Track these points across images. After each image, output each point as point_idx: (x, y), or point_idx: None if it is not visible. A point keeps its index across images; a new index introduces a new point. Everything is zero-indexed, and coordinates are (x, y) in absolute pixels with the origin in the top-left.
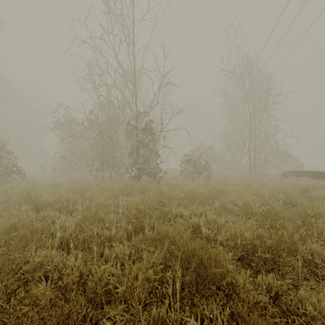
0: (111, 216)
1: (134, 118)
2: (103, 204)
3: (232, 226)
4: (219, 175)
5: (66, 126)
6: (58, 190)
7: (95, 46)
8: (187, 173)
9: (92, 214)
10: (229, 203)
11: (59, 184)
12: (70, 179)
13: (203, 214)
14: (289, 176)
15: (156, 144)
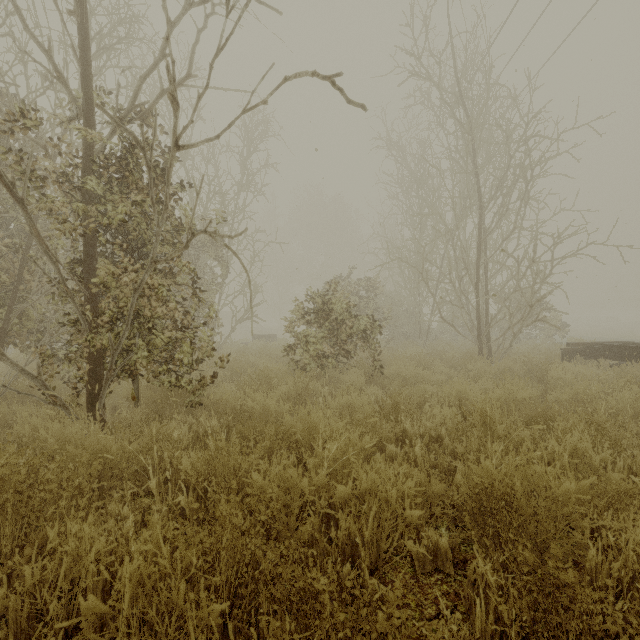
0: None
1: (73, 117)
2: None
3: None
4: (403, 359)
5: None
6: None
7: None
8: (309, 356)
9: None
10: None
11: None
12: None
13: None
14: (576, 358)
15: (159, 229)
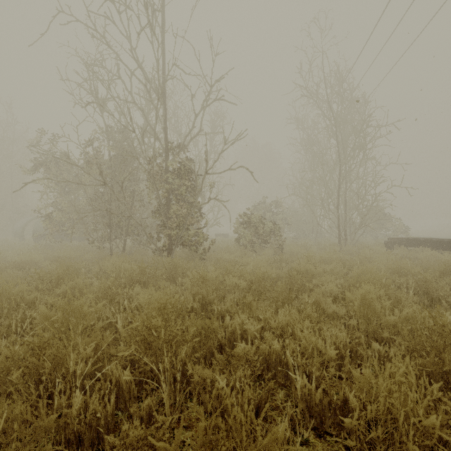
0: (71, 365)
1: (162, 152)
2: (81, 314)
3: (372, 380)
4: (294, 245)
5: (52, 166)
6: (21, 274)
7: (93, 29)
8: (247, 242)
9: (36, 348)
10: (329, 301)
11: (29, 263)
12: (55, 252)
13: (289, 331)
14: (395, 246)
15: (198, 196)
